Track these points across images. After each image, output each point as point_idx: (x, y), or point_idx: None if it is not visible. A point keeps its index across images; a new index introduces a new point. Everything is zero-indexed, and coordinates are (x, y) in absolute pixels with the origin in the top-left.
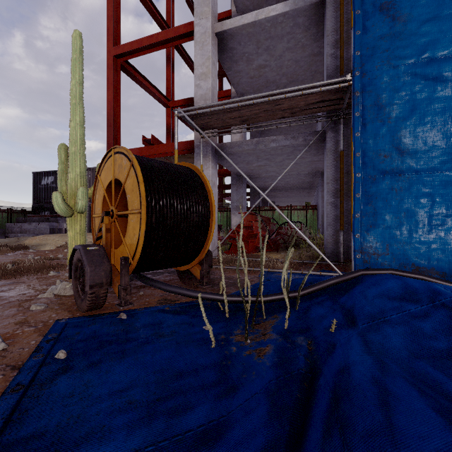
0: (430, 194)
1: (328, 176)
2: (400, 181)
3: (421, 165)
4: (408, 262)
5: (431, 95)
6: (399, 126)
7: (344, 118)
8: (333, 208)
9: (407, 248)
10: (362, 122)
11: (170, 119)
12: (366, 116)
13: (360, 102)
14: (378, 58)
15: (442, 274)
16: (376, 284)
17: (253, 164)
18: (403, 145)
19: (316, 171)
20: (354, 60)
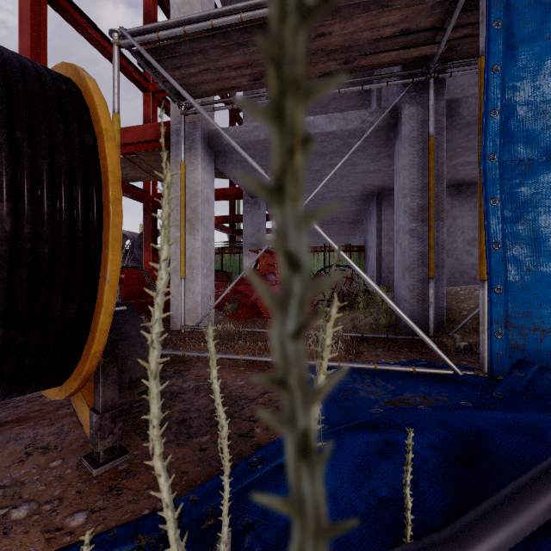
0: None
1: (406, 183)
2: None
3: None
4: None
5: None
6: None
7: (435, 77)
8: (414, 240)
9: None
10: (507, 42)
11: (150, 109)
12: (517, 29)
13: None
14: None
15: None
16: None
17: None
18: None
19: (368, 193)
20: None
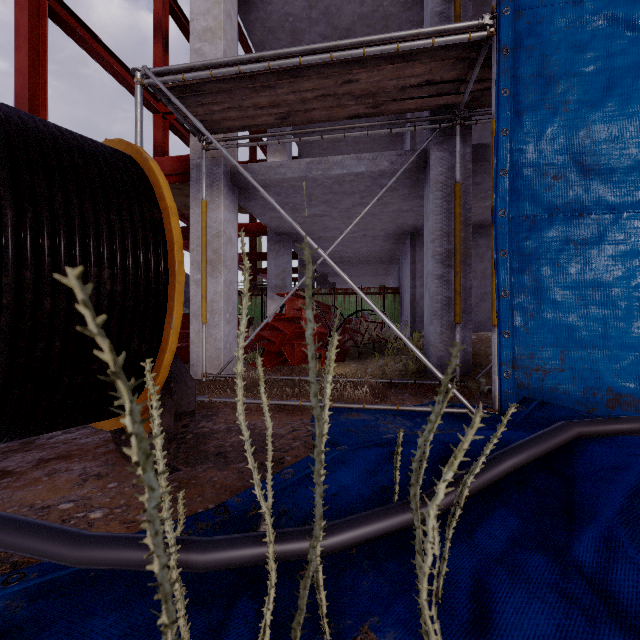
0: (639, 253)
1: (434, 228)
2: (584, 226)
3: (624, 196)
4: (600, 385)
5: None
6: (583, 119)
7: (461, 124)
8: (442, 285)
9: (598, 357)
10: (514, 108)
11: (160, 132)
12: (522, 97)
13: (510, 67)
14: None
15: None
16: None
17: (302, 211)
18: (591, 157)
19: (401, 232)
20: None
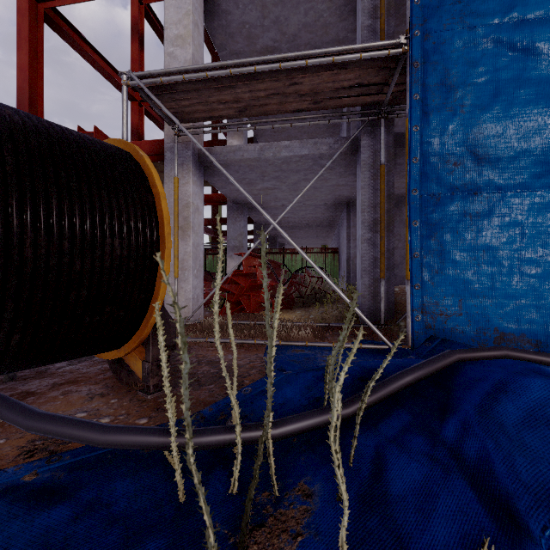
0: (519, 223)
1: (364, 200)
2: (477, 202)
3: (507, 179)
4: (489, 326)
5: (520, 75)
6: (476, 119)
7: (385, 117)
8: (370, 247)
9: (488, 304)
10: (423, 110)
11: (137, 117)
12: (430, 101)
13: (420, 78)
14: (447, 12)
15: (535, 343)
16: (511, 390)
17: (256, 185)
18: (482, 148)
19: (339, 202)
20: (412, 12)
